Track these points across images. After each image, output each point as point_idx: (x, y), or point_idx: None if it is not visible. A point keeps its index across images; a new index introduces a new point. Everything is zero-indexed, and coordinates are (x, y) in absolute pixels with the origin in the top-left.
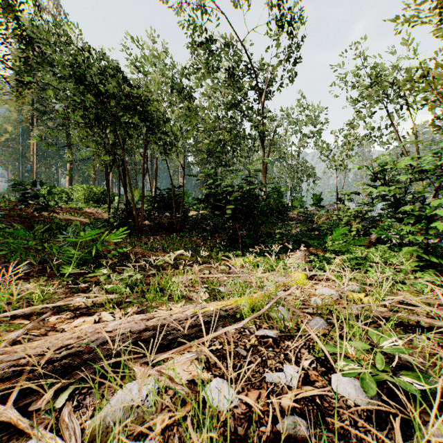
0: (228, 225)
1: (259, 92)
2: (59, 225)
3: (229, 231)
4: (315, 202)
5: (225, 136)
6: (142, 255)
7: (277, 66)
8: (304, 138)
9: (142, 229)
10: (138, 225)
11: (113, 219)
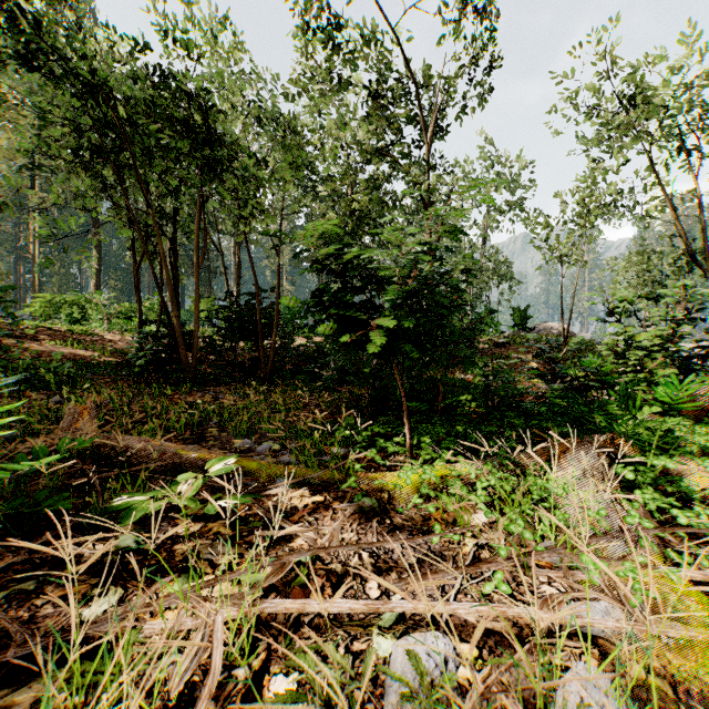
0: (371, 370)
1: (421, 122)
2: (22, 367)
3: (372, 382)
4: (518, 322)
5: (361, 202)
6: (143, 454)
7: (455, 77)
8: (494, 215)
9: (202, 372)
10: (187, 366)
11: (137, 354)
